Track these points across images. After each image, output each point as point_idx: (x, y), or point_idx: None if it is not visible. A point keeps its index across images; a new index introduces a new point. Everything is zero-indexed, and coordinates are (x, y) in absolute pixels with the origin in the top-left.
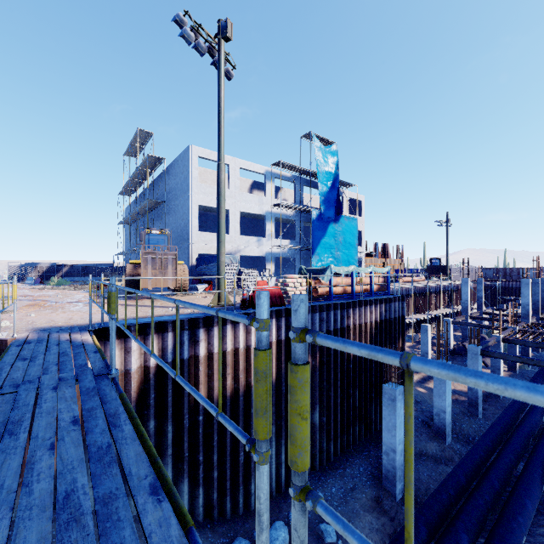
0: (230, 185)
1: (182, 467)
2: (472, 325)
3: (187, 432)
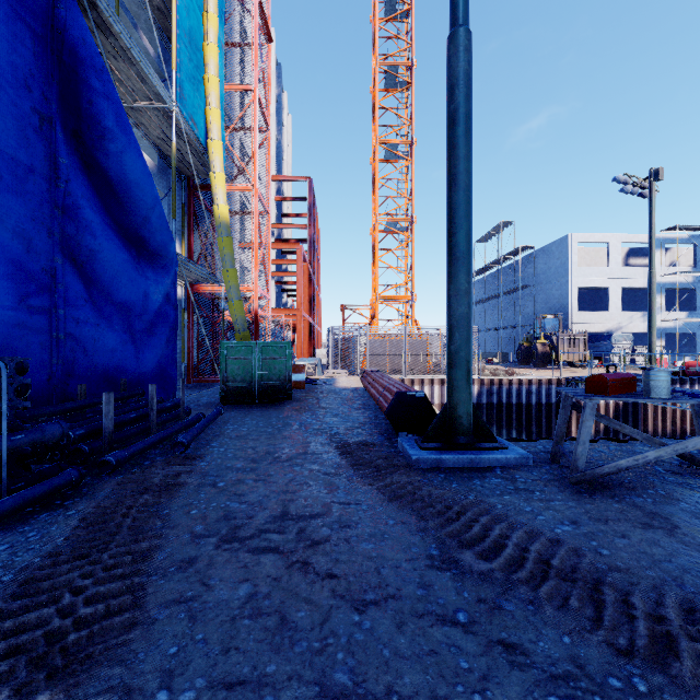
0: (610, 263)
1: None
2: None
3: None
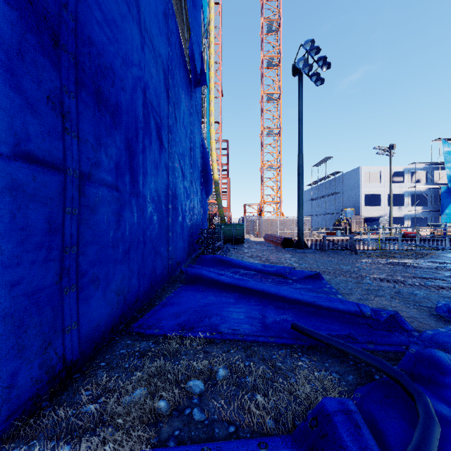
0: (381, 181)
1: None
2: None
3: None
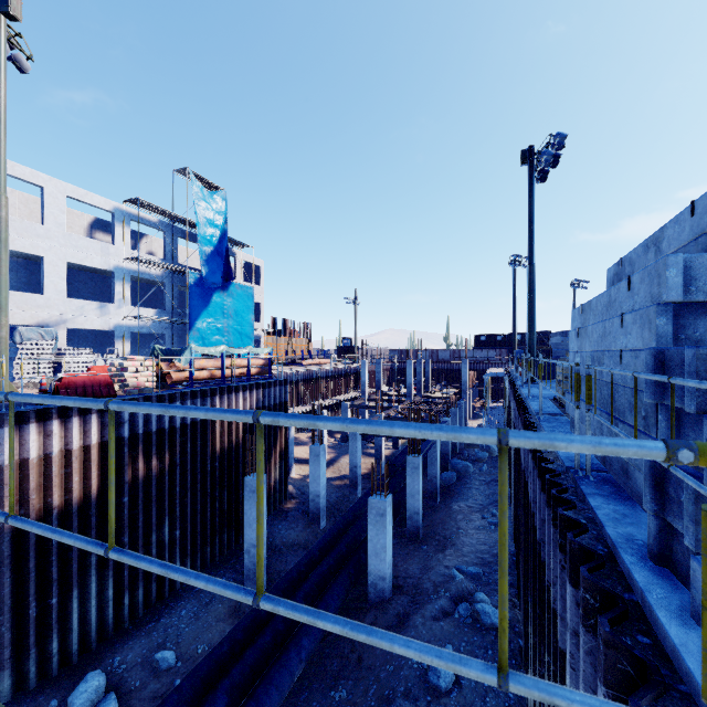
0: (47, 220)
1: None
2: (366, 408)
3: None
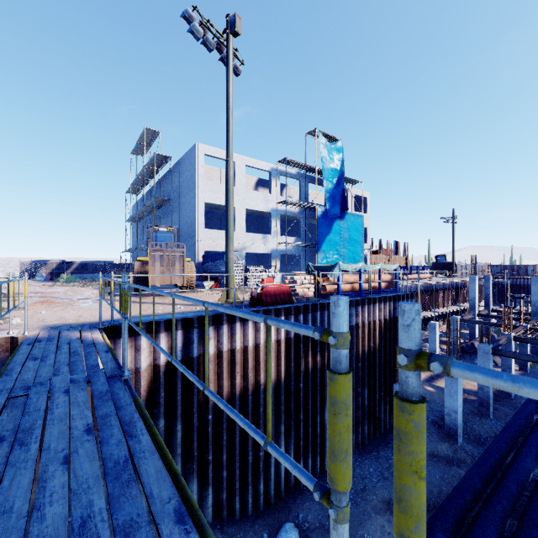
0: (236, 183)
1: (191, 467)
2: (480, 323)
3: (196, 431)
